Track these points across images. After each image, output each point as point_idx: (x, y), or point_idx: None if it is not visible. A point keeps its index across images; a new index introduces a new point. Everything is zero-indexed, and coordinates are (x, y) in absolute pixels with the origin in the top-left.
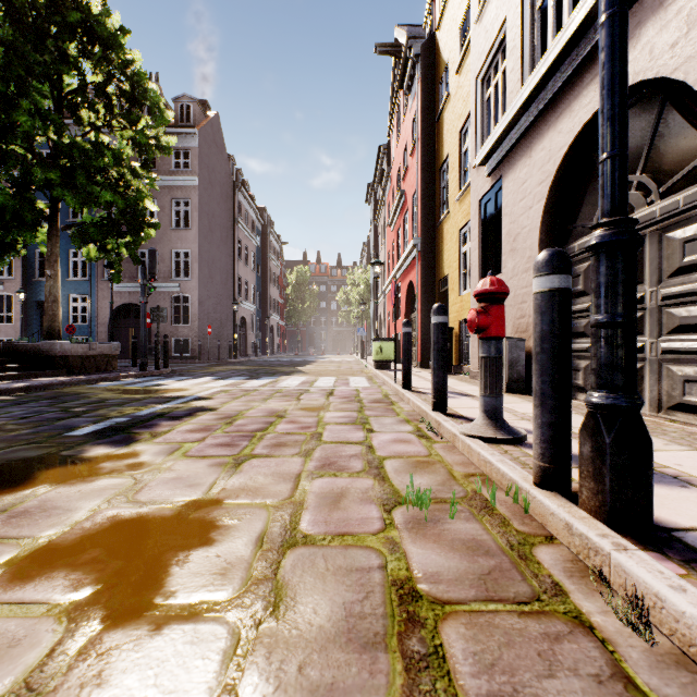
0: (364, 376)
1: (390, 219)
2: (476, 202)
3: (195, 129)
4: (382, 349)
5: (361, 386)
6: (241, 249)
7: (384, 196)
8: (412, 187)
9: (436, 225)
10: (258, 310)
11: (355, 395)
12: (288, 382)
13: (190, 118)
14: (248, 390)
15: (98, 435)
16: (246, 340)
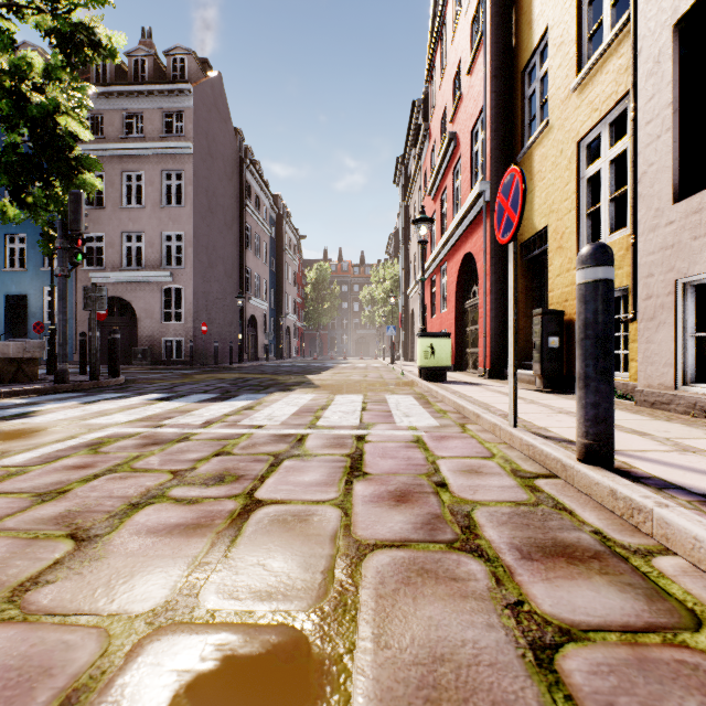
0: (409, 393)
1: (430, 183)
2: (663, 32)
3: (189, 84)
4: (434, 349)
5: (419, 423)
6: (250, 238)
7: (420, 163)
8: (470, 118)
9: (514, 161)
10: (272, 309)
11: (430, 478)
12: (272, 410)
13: (184, 74)
14: (160, 440)
15: None
16: (257, 342)
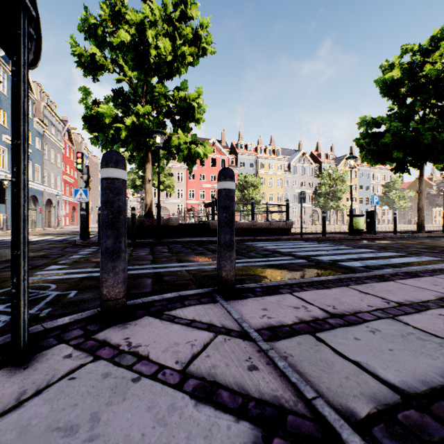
0: None
1: None
2: None
3: None
4: None
5: None
6: None
7: None
8: None
9: None
10: None
11: None
12: None
13: None
14: None
15: (52, 233)
16: None
